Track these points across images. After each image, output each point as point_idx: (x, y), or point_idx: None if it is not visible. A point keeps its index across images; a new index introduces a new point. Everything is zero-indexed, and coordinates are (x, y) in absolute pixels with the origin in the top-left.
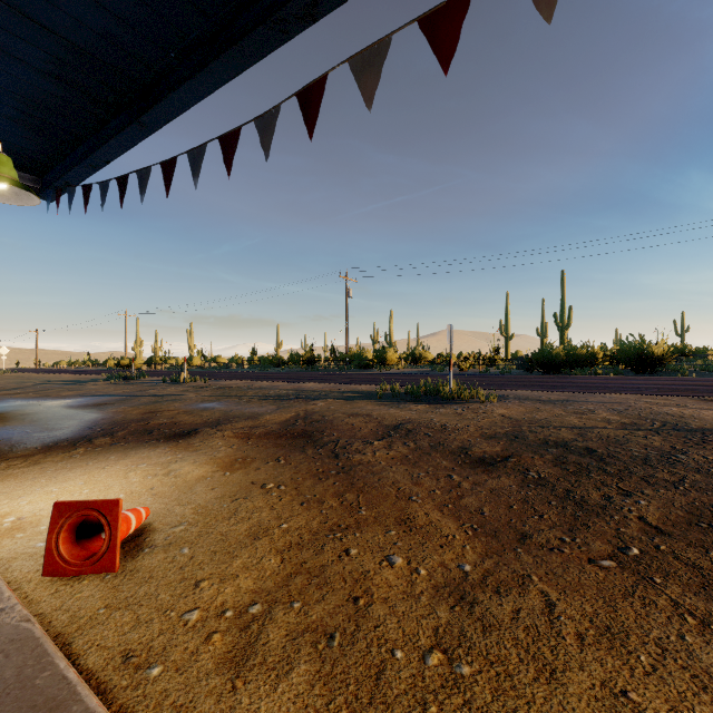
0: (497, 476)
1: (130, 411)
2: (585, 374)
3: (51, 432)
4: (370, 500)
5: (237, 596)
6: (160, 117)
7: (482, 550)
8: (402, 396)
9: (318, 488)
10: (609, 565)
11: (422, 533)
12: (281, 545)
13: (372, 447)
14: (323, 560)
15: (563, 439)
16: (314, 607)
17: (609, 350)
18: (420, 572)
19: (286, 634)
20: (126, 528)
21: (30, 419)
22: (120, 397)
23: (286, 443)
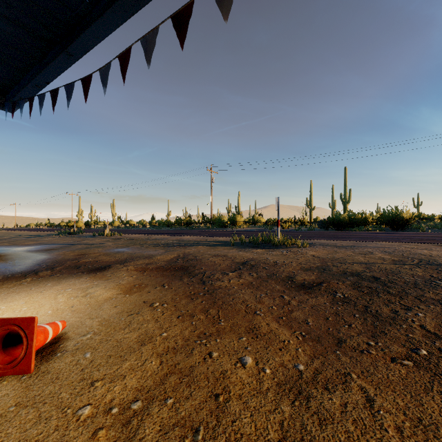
0: (315, 296)
1: (68, 254)
2: (361, 231)
3: (12, 268)
4: (227, 314)
5: (123, 394)
6: (81, 48)
7: (311, 353)
8: (247, 243)
9: (190, 305)
10: (407, 364)
11: (265, 339)
12: (161, 349)
13: (228, 276)
14: (192, 362)
15: (356, 271)
16: (183, 403)
17: (375, 216)
18: (266, 371)
19: (160, 429)
20: (43, 338)
21: (0, 259)
22: (64, 245)
23: (170, 274)
